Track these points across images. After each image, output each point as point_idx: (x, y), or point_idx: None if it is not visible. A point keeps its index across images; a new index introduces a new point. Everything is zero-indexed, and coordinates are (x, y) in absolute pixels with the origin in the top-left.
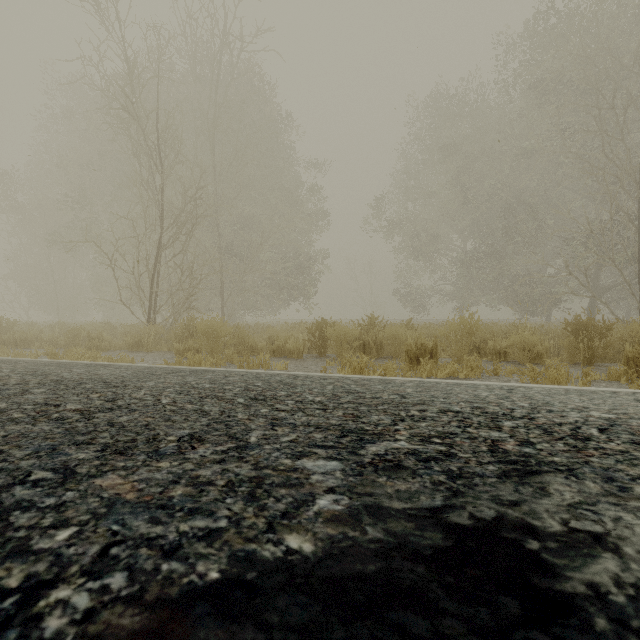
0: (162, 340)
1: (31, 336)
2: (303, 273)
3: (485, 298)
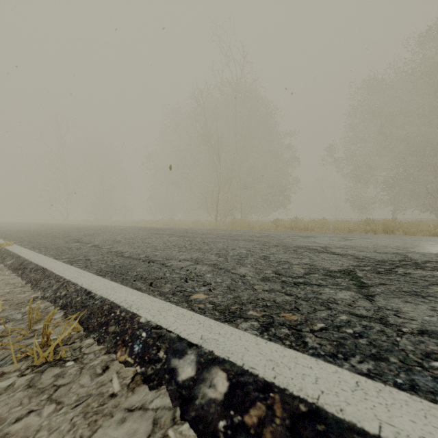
0: (222, 226)
1: (182, 224)
2: (282, 193)
3: (410, 204)
